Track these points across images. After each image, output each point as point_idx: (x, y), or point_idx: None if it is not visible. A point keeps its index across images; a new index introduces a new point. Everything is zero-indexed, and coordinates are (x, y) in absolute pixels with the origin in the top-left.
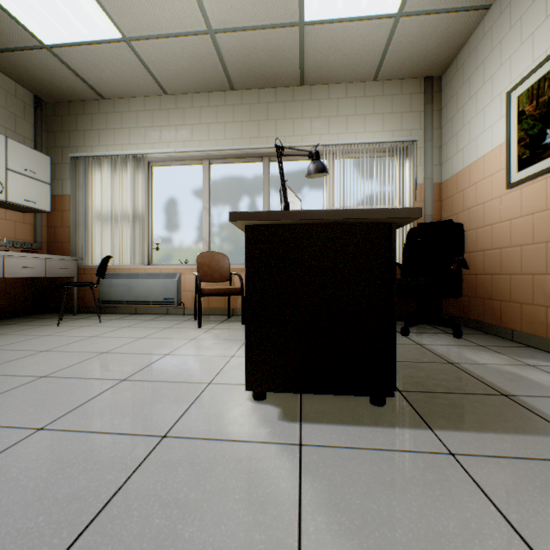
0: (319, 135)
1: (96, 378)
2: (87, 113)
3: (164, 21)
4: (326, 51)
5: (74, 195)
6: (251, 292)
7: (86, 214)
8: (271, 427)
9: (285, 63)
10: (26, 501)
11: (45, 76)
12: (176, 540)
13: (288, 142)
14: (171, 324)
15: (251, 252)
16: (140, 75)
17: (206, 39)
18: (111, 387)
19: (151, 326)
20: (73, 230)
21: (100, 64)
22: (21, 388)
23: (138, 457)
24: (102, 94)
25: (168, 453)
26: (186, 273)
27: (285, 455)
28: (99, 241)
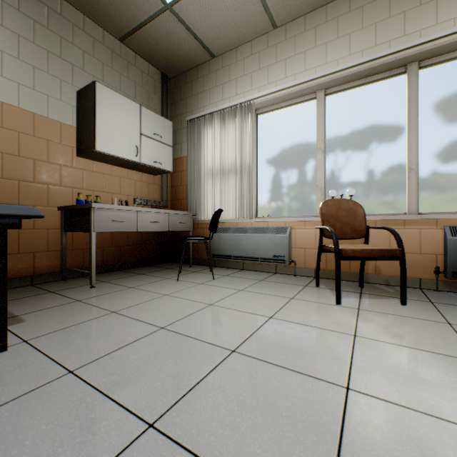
0: None
1: None
2: (199, 77)
3: None
4: None
5: (189, 155)
6: None
7: (199, 171)
8: None
9: None
10: None
11: (168, 47)
12: None
13: None
14: (291, 291)
15: None
16: (250, 8)
17: None
18: None
19: (269, 293)
20: (189, 188)
21: (212, 10)
22: None
23: None
24: (212, 51)
25: None
26: (296, 227)
27: None
28: (209, 196)
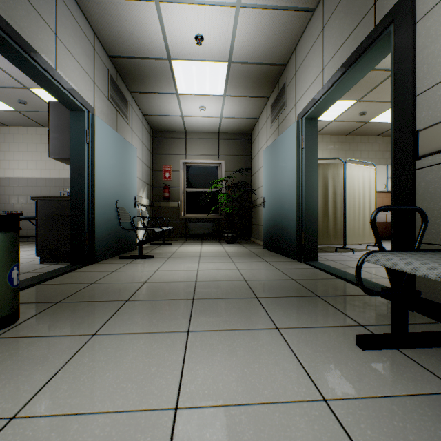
0: None
1: None
2: None
3: None
4: None
5: None
6: None
7: None
8: None
9: None
10: None
11: None
12: None
13: None
14: None
15: None
16: None
17: None
18: None
19: None
20: None
21: None
22: None
23: None
24: None
25: None
26: None
27: None
28: None
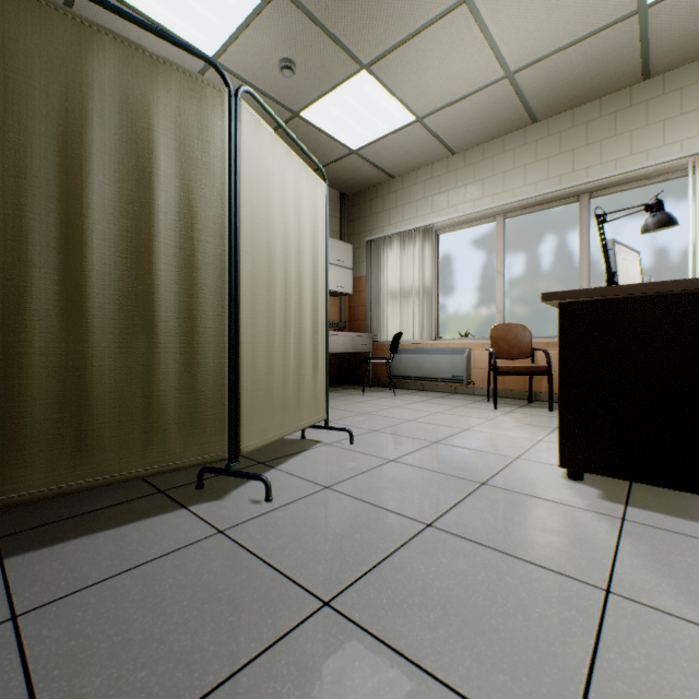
0: (679, 142)
1: (413, 437)
2: (379, 197)
3: (457, 88)
4: (691, 21)
5: (369, 276)
6: (564, 370)
7: (378, 293)
8: (588, 500)
9: (615, 64)
10: (405, 492)
11: (350, 175)
12: (508, 534)
13: (620, 166)
14: (462, 403)
15: (564, 329)
16: (429, 145)
17: (502, 84)
18: (427, 445)
19: (442, 404)
20: (368, 309)
21: (393, 150)
22: (365, 435)
23: (467, 490)
24: (392, 174)
25: (489, 493)
26: (475, 349)
27: (603, 520)
28: (389, 318)
